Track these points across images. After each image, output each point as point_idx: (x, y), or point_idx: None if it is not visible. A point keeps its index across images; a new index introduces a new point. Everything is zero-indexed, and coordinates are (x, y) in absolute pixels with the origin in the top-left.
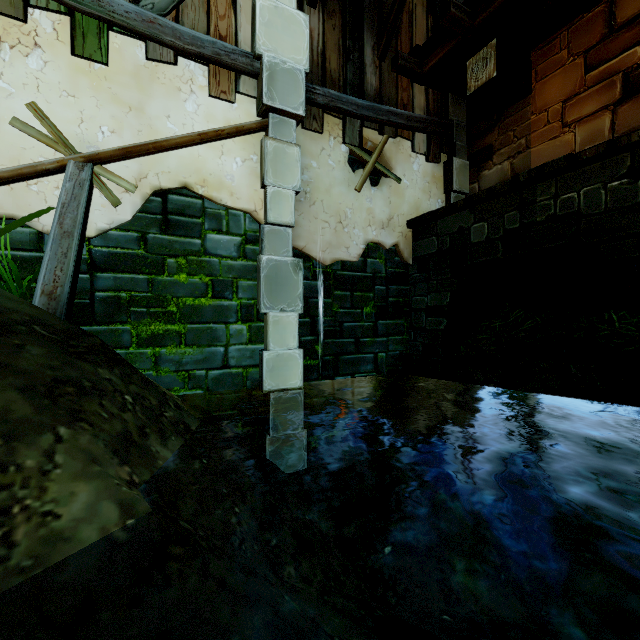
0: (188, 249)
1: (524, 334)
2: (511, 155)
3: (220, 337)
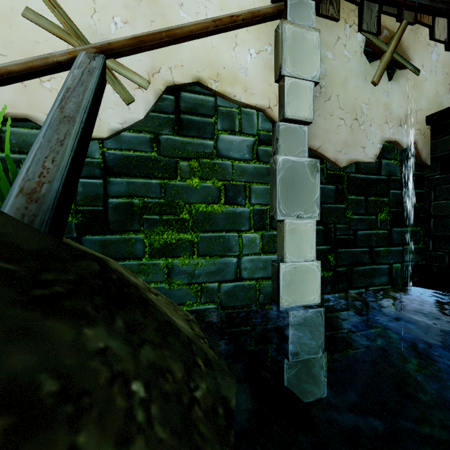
0: (200, 151)
1: None
2: None
3: (232, 247)
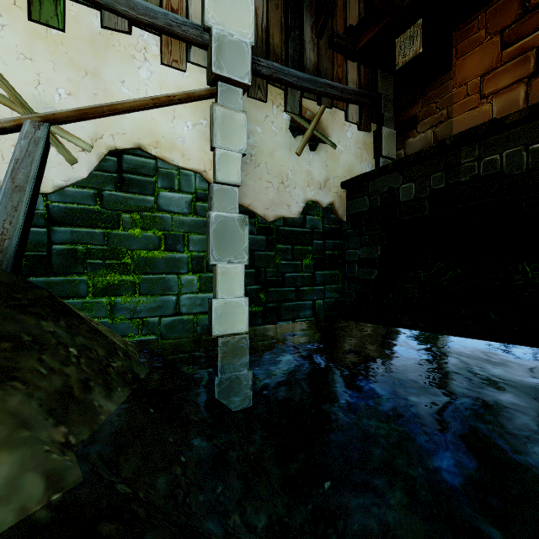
0: (142, 205)
1: (446, 283)
2: (434, 124)
3: (172, 287)
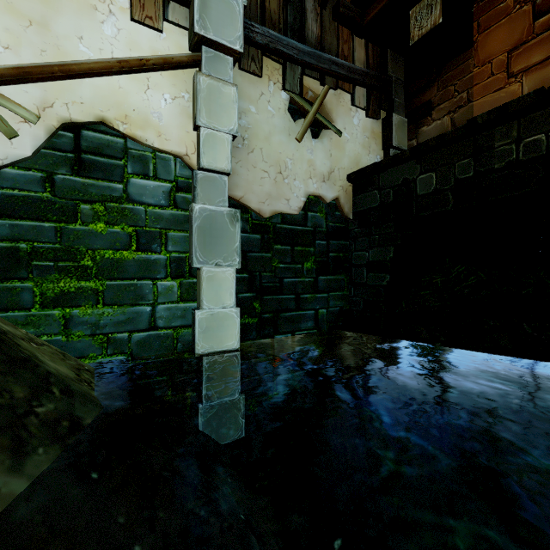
0: (107, 194)
1: (468, 290)
2: (451, 110)
3: (146, 295)
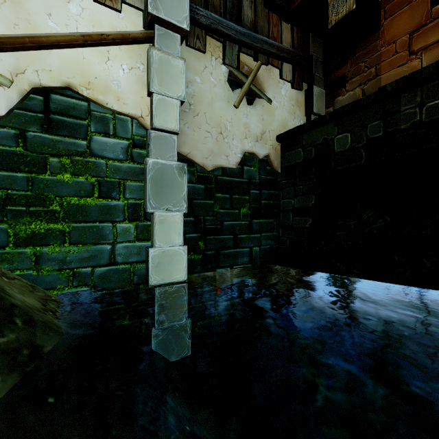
0: (73, 149)
1: (377, 231)
2: (362, 82)
3: (107, 235)
